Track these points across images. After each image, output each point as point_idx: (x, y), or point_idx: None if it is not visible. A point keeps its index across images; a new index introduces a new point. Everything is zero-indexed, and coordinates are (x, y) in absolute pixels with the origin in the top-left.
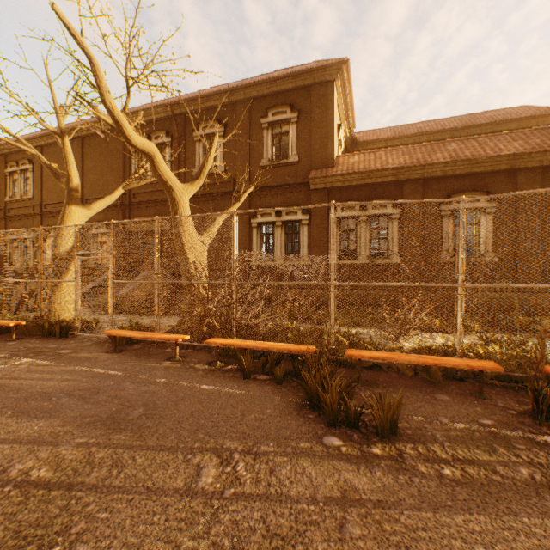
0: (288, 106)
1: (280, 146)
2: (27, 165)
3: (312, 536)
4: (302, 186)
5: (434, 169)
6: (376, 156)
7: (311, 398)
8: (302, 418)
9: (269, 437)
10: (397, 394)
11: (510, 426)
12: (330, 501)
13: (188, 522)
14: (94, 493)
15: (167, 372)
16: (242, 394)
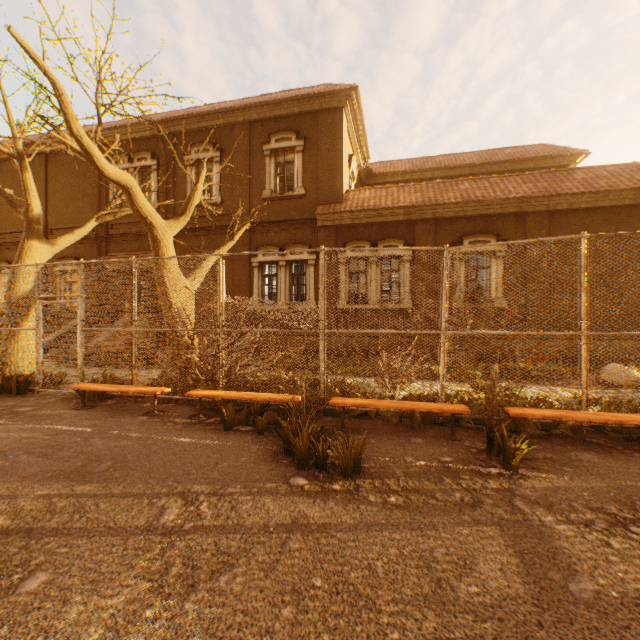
0: (293, 133)
1: (284, 177)
2: None
3: (256, 551)
4: (309, 223)
5: (445, 209)
6: (388, 193)
7: (287, 444)
8: (276, 463)
9: (238, 481)
10: (375, 439)
11: (466, 462)
12: (280, 526)
13: (145, 550)
14: (54, 534)
15: (142, 427)
16: (221, 444)
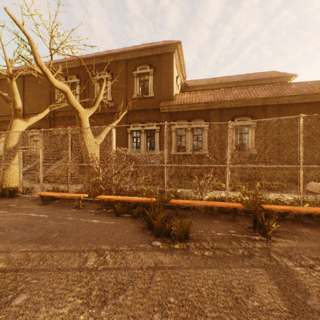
0: (148, 65)
1: (144, 87)
2: None
3: (137, 282)
4: (156, 110)
5: (225, 104)
6: (196, 95)
7: (149, 224)
8: (144, 233)
9: (125, 243)
10: (194, 221)
11: (242, 233)
12: (149, 268)
13: (78, 281)
14: (29, 272)
15: (73, 214)
16: (114, 224)
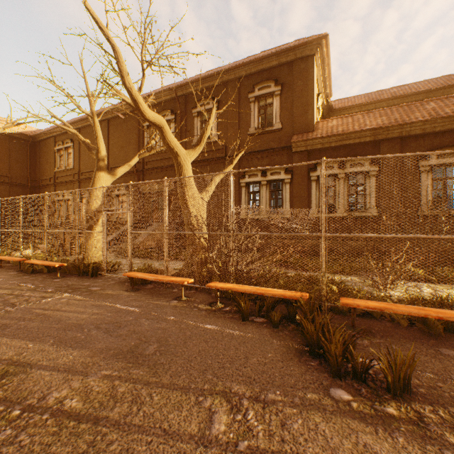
0: (272, 81)
1: (265, 116)
2: (69, 143)
3: None
4: (285, 150)
5: (412, 128)
6: (354, 119)
7: (311, 345)
8: (304, 365)
9: (274, 384)
10: (397, 345)
11: None
12: None
13: None
14: (116, 430)
15: (175, 311)
16: (243, 335)
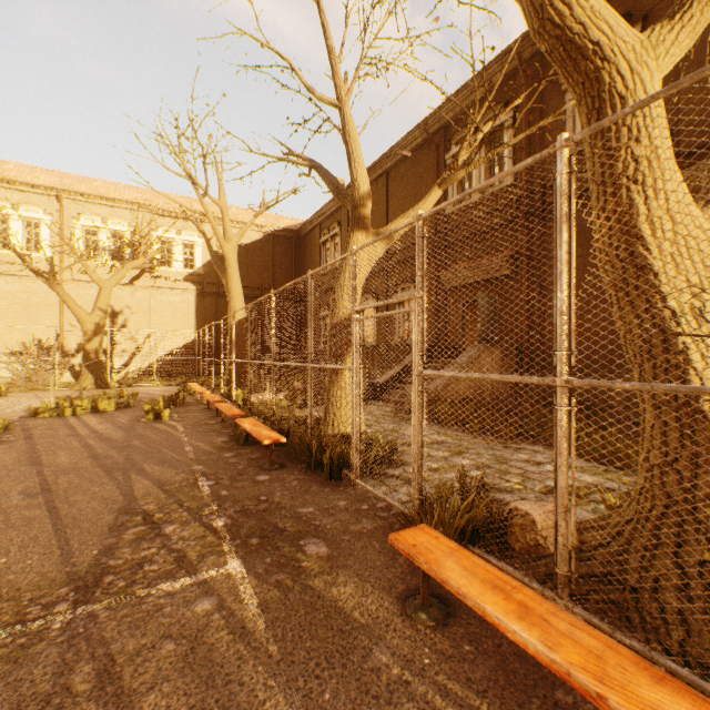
0: None
1: None
2: (335, 229)
3: None
4: None
5: None
6: None
7: None
8: None
9: None
10: None
11: None
12: None
13: None
14: None
15: None
16: None
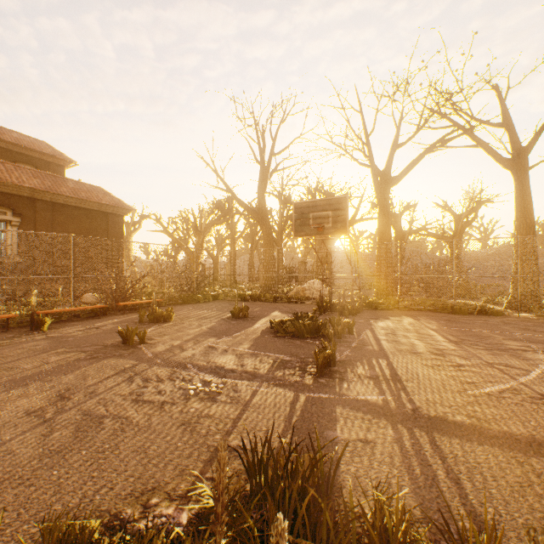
0: None
1: None
2: None
3: None
4: None
5: None
6: None
7: None
8: None
9: None
10: None
11: (22, 334)
12: None
13: None
14: None
15: None
16: None
